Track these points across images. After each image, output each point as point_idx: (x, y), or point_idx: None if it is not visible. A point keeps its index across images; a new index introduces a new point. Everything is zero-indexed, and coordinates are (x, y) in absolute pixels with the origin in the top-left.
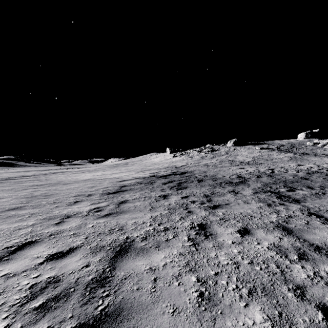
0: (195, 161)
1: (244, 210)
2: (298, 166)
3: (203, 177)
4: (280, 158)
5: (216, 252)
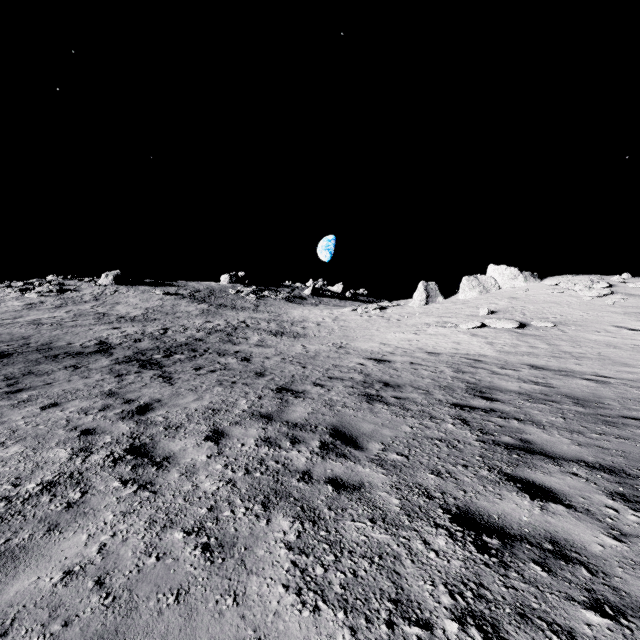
0: (6, 314)
1: (72, 387)
2: (204, 323)
3: (18, 348)
4: (189, 311)
5: None
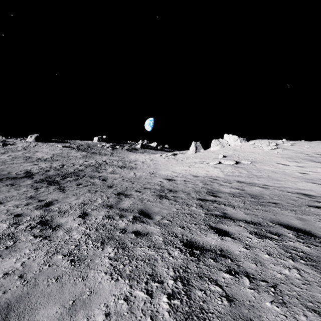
0: None
1: (10, 194)
2: (84, 162)
3: None
4: (76, 156)
5: None
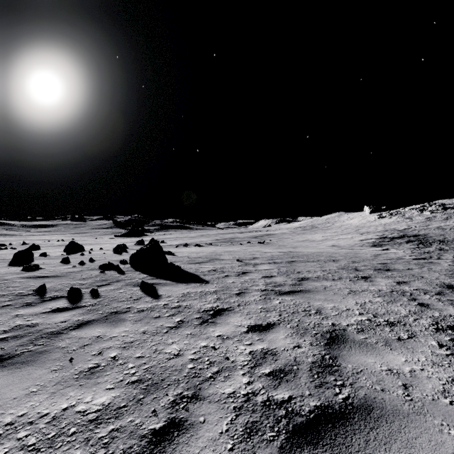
0: (420, 224)
1: None
2: None
3: (443, 239)
4: None
5: None
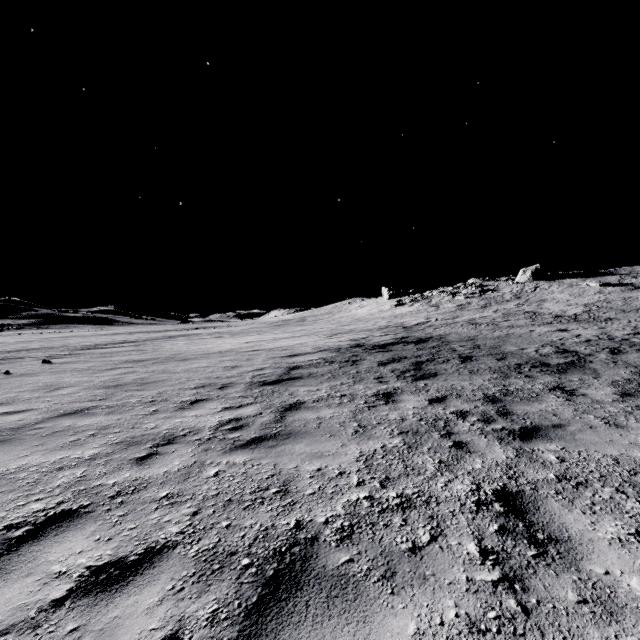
0: (445, 315)
1: (620, 451)
2: None
3: (472, 350)
4: None
5: (605, 635)
